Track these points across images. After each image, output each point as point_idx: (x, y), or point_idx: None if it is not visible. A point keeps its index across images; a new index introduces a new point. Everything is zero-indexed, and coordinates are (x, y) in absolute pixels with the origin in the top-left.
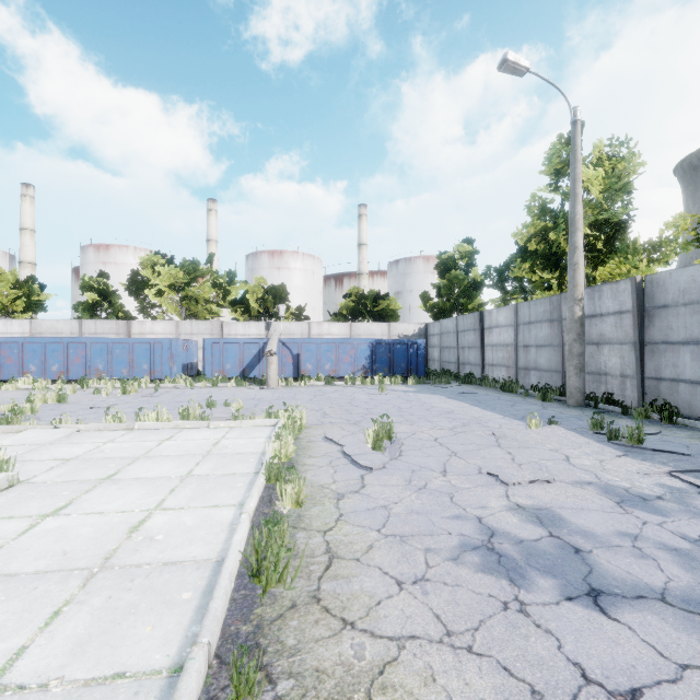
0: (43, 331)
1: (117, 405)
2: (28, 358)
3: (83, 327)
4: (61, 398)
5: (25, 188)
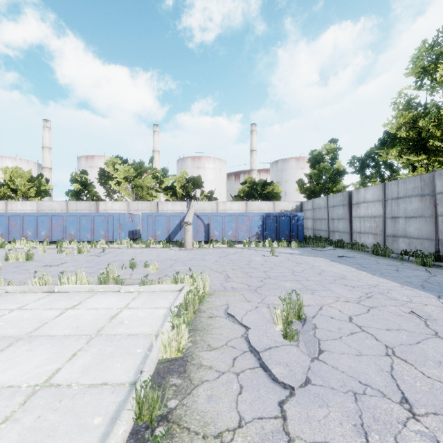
0: (44, 209)
1: (66, 263)
2: (27, 226)
3: (69, 206)
4: (29, 257)
5: (45, 122)
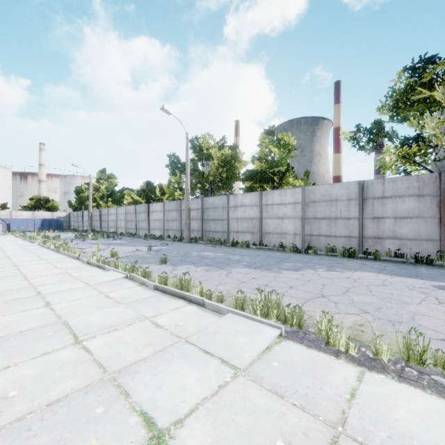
0: None
1: None
2: None
3: None
4: None
5: None
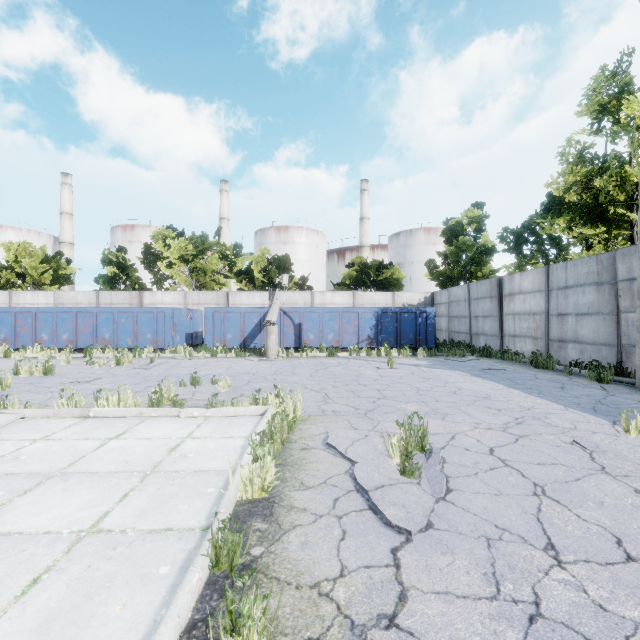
0: (64, 302)
1: (101, 379)
2: (41, 327)
3: (100, 298)
4: (48, 370)
5: (64, 177)
